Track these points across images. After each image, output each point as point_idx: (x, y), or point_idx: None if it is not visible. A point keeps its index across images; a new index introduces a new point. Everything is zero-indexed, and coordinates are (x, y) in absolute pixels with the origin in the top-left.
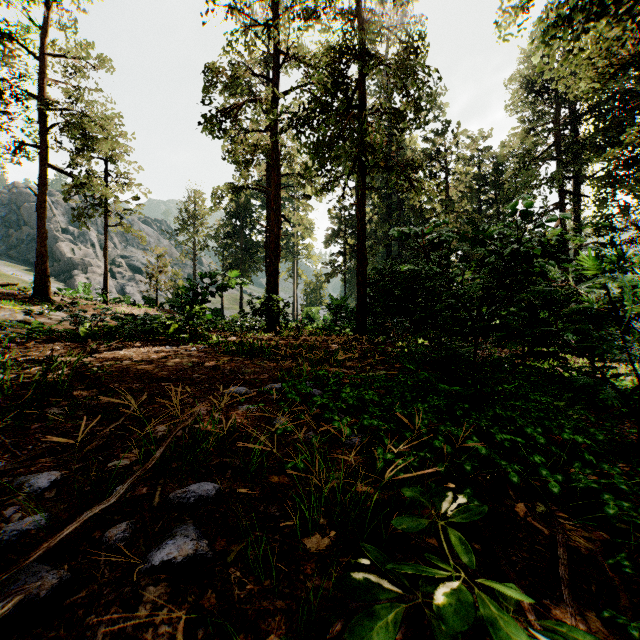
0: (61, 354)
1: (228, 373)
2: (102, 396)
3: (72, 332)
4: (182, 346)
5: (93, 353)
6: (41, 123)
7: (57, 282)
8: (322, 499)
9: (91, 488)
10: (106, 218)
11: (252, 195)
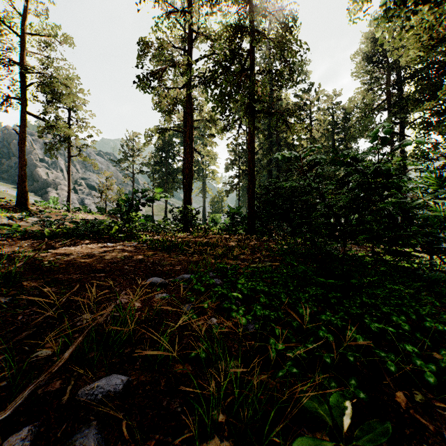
0: (27, 249)
1: (150, 265)
2: (44, 287)
3: (40, 232)
4: (119, 243)
5: (51, 249)
6: (22, 82)
7: (36, 196)
8: (221, 394)
9: (8, 383)
10: (69, 151)
11: (174, 135)
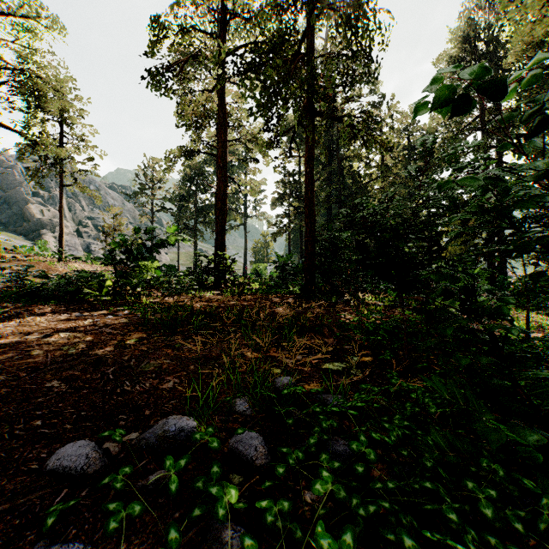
0: None
1: (111, 376)
2: None
3: None
4: (100, 312)
5: None
6: None
7: (26, 240)
8: None
9: None
10: (61, 178)
11: (205, 162)
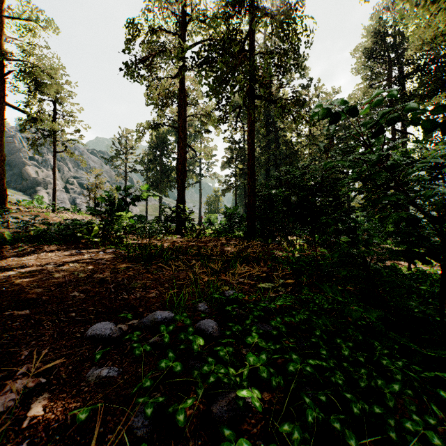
0: None
1: (113, 289)
2: None
3: (2, 236)
4: (93, 250)
5: None
6: (0, 70)
7: (24, 195)
8: None
9: None
10: (55, 146)
11: (168, 132)
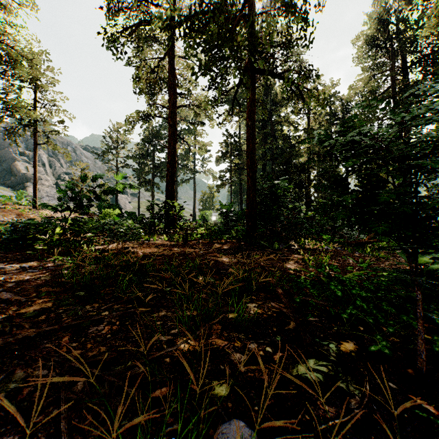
0: None
1: None
2: None
3: None
4: (30, 263)
5: None
6: None
7: (13, 191)
8: None
9: None
10: (35, 137)
11: (161, 127)
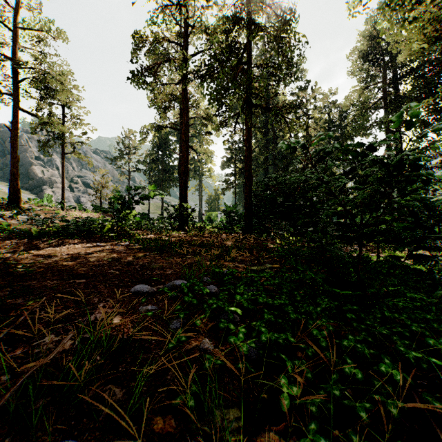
0: (8, 250)
1: (139, 269)
2: (8, 298)
3: (27, 231)
4: (110, 243)
5: (35, 249)
6: (14, 78)
7: (31, 194)
8: None
9: None
10: (63, 148)
11: (170, 133)
